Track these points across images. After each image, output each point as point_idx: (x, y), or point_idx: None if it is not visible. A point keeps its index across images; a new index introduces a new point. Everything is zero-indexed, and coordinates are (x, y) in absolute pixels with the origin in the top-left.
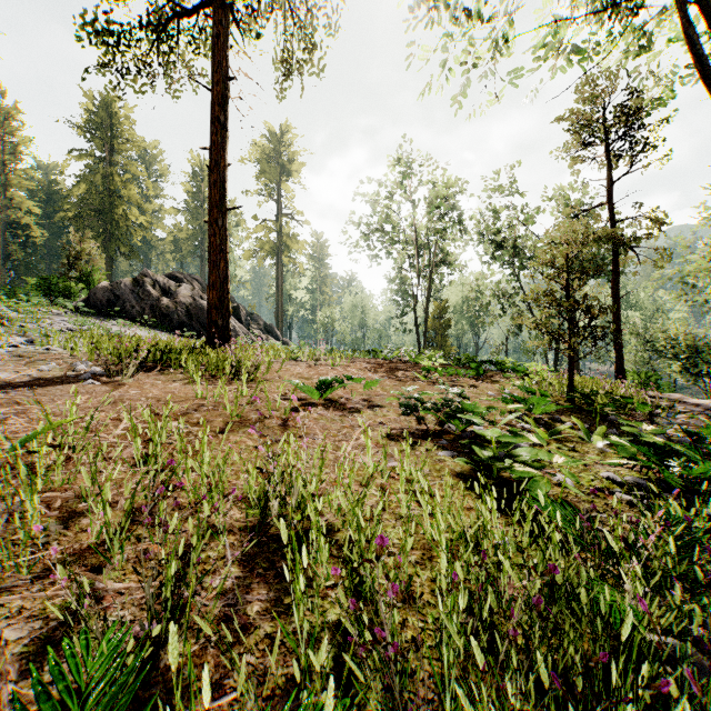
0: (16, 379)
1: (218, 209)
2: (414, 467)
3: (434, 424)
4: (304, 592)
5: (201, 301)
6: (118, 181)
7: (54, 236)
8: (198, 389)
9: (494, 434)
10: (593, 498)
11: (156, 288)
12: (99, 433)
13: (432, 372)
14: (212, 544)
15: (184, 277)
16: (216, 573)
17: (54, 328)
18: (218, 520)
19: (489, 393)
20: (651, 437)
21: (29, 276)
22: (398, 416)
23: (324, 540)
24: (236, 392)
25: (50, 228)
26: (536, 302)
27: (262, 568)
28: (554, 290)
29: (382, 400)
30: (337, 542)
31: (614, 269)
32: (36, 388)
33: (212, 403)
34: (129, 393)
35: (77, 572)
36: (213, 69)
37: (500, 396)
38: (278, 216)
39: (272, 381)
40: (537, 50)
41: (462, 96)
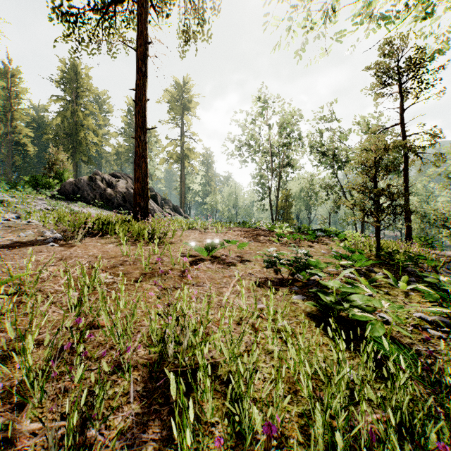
0: (1, 242)
1: (141, 129)
2: (276, 308)
3: (288, 275)
4: (192, 429)
5: (132, 191)
6: (81, 115)
7: (42, 150)
8: (124, 249)
9: (336, 285)
10: (411, 333)
11: (103, 182)
12: (47, 283)
13: (282, 237)
14: (119, 381)
15: (122, 175)
16: (119, 410)
17: (37, 208)
18: (126, 357)
19: (322, 251)
20: (450, 286)
21: (26, 175)
22: (261, 268)
23: (210, 380)
24: (150, 251)
25: (39, 145)
26: (354, 190)
27: (158, 404)
28: (367, 181)
29: (250, 256)
30: (219, 377)
31: (405, 168)
32: (13, 248)
33: (133, 259)
34: (76, 252)
35: (2, 411)
36: (138, 37)
37: (329, 253)
38: (181, 136)
39: (175, 244)
40: (355, 18)
41: (303, 51)
